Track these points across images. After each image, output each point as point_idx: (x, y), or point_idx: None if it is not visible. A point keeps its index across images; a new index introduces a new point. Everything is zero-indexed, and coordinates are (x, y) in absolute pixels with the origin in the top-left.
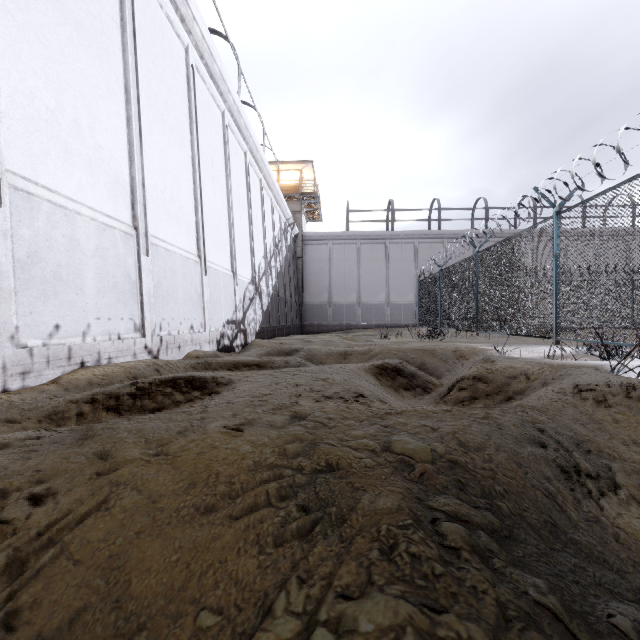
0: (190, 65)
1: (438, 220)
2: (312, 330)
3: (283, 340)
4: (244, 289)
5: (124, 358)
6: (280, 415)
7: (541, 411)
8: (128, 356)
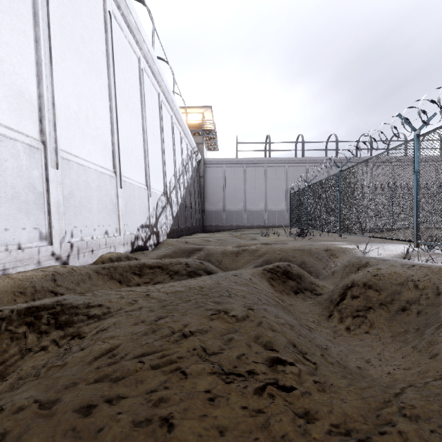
0: (107, 11)
1: (302, 150)
2: (211, 229)
3: (188, 239)
4: (157, 199)
5: (25, 267)
6: None
7: None
8: (30, 265)
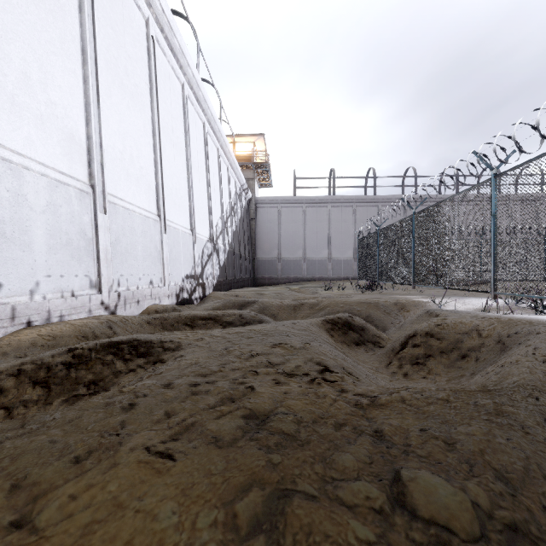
0: (150, 36)
1: (373, 186)
2: (264, 282)
3: (238, 292)
4: (202, 246)
5: (78, 315)
6: (230, 418)
7: (545, 392)
8: (82, 313)
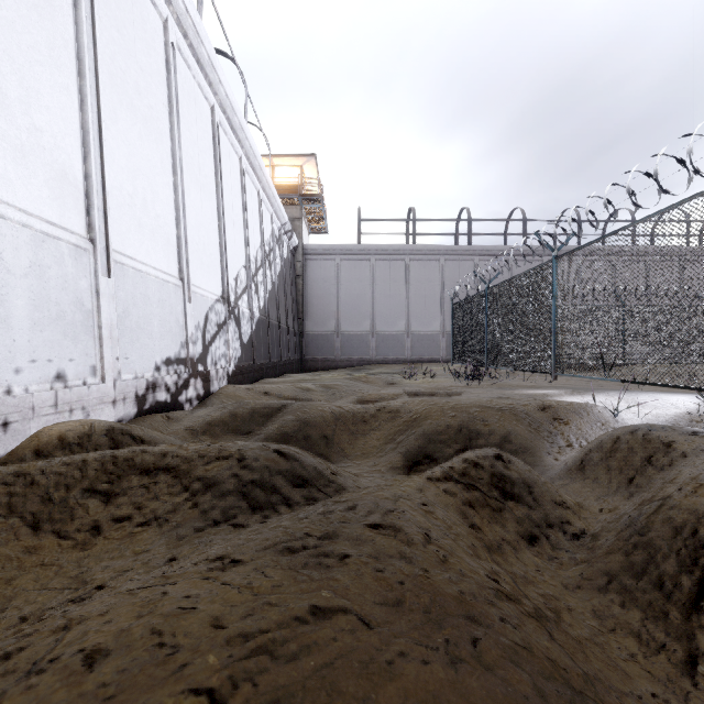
0: None
1: (468, 233)
2: (315, 366)
3: (269, 386)
4: (206, 309)
5: None
6: None
7: None
8: None
